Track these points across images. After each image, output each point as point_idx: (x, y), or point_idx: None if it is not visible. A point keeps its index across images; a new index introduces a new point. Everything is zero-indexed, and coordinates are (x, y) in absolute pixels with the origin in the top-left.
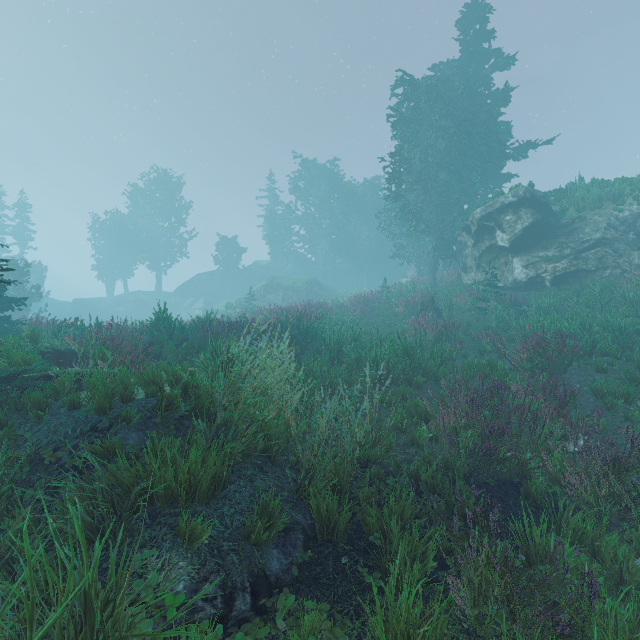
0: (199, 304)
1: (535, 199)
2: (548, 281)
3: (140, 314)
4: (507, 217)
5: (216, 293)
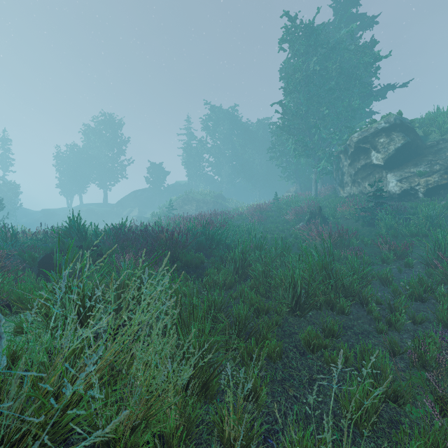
0: (134, 213)
1: (404, 125)
2: (421, 193)
3: (90, 220)
4: (381, 140)
5: (147, 204)
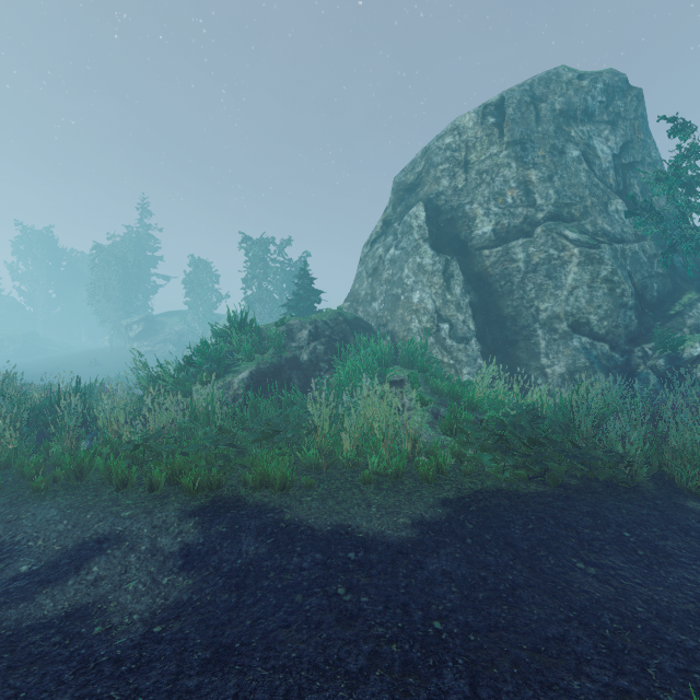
0: None
1: (148, 319)
2: (143, 353)
3: None
4: (134, 326)
5: None
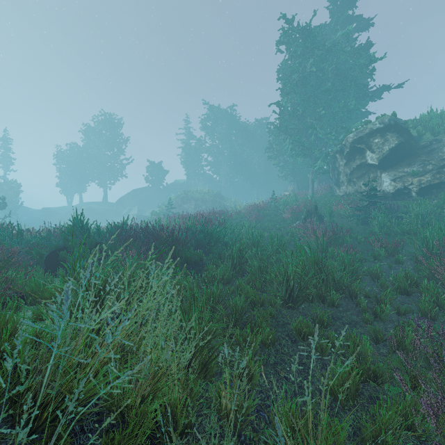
0: (134, 211)
1: (398, 125)
2: (414, 192)
3: (90, 219)
4: (376, 140)
5: (147, 203)
